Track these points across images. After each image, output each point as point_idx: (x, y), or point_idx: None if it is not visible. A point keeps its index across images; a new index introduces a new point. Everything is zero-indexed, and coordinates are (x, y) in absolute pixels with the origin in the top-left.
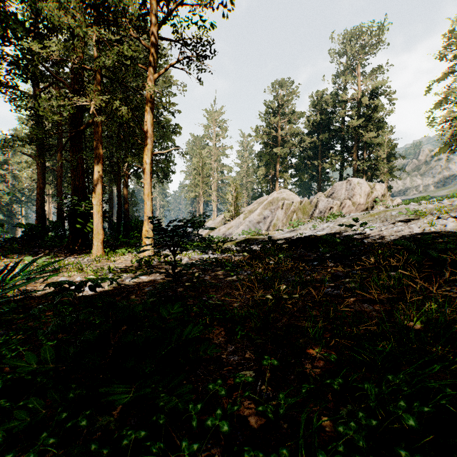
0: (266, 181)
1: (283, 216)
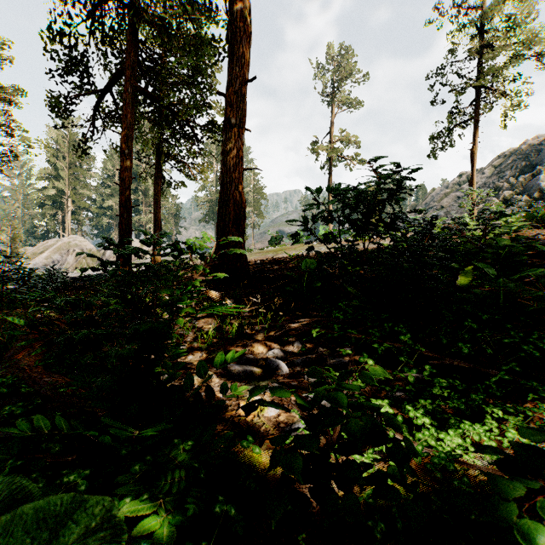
0: (55, 220)
1: (74, 261)
